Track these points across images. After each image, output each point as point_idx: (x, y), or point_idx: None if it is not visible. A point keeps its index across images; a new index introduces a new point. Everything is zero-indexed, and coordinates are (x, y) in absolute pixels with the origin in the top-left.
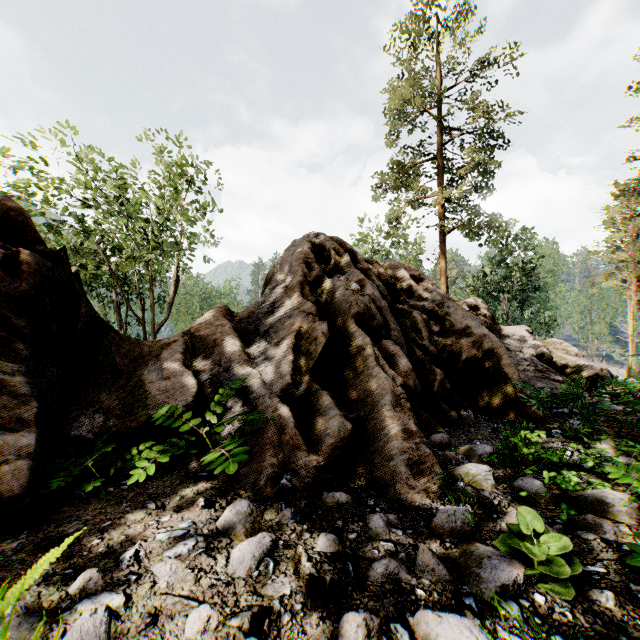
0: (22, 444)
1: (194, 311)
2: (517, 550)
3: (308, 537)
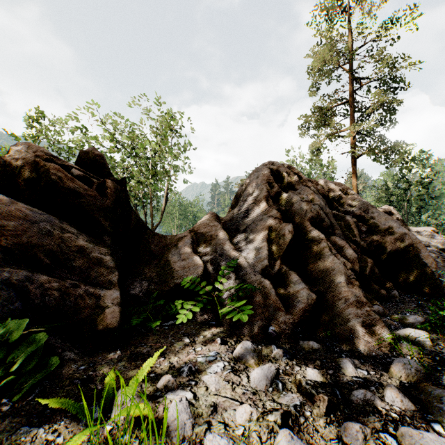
0: (113, 297)
1: (175, 216)
2: None
3: (298, 369)
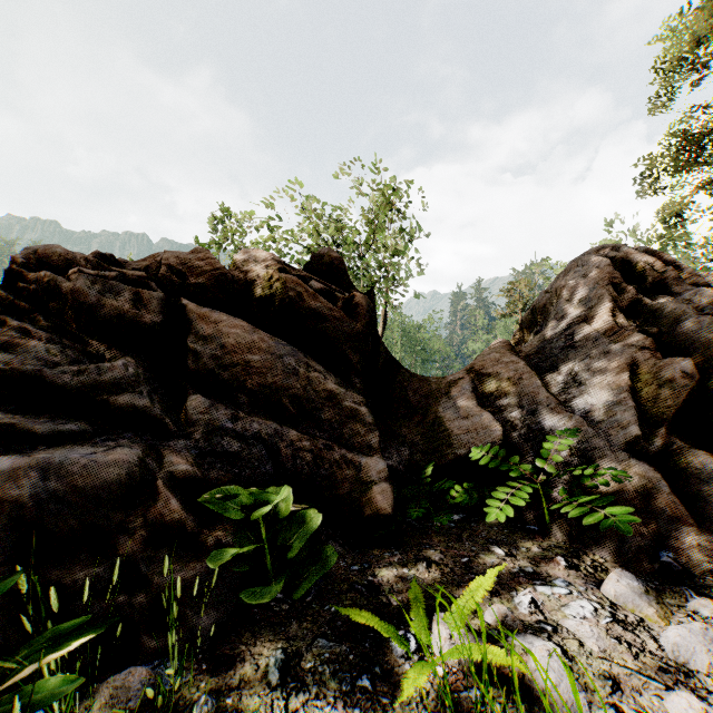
0: (379, 468)
1: (394, 347)
2: None
3: None
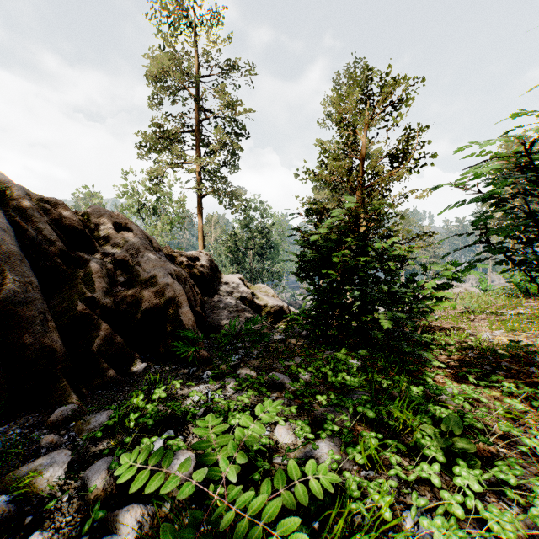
0: None
1: None
2: None
3: None
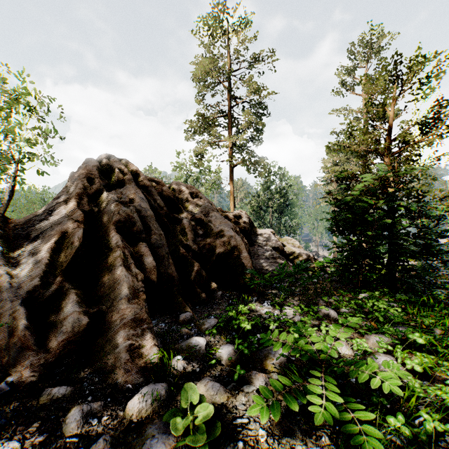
0: None
1: None
2: None
3: None
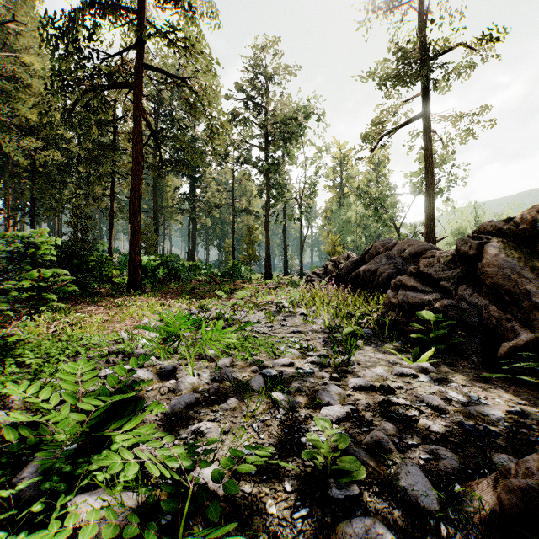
0: (520, 338)
1: None
2: (349, 475)
3: (441, 423)
